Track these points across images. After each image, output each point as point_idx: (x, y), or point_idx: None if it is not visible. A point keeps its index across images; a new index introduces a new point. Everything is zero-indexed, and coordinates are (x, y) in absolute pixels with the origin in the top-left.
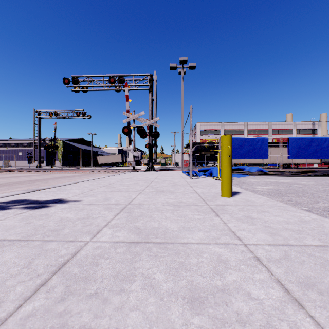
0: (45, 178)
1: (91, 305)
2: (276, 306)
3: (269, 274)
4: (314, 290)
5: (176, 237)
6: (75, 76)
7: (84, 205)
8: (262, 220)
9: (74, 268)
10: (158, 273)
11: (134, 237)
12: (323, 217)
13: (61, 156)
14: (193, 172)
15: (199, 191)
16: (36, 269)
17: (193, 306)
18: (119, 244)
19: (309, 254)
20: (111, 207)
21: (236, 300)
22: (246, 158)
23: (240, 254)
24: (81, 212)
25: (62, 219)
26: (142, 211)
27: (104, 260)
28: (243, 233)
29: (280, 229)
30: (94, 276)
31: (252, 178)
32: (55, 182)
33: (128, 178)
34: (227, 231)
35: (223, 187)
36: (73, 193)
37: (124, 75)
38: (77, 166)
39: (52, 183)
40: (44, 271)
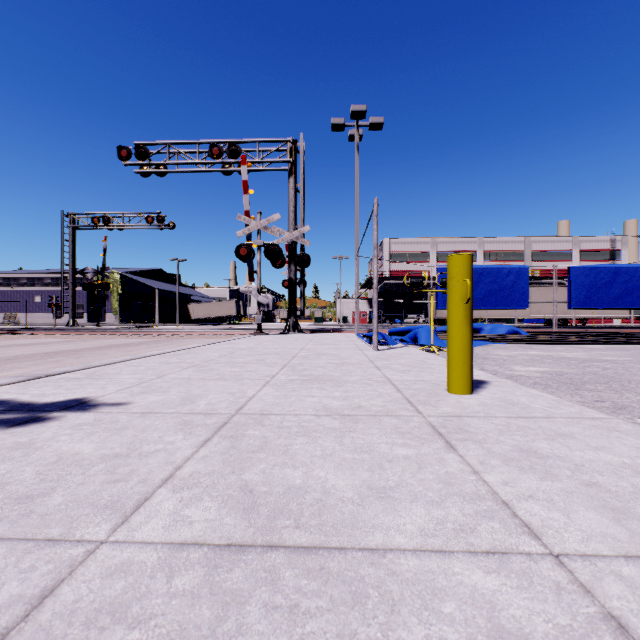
0: (78, 348)
1: None
2: None
3: None
4: None
5: (351, 524)
6: (141, 144)
7: (130, 417)
8: (569, 462)
9: None
10: None
11: (235, 526)
12: None
13: (119, 304)
14: (379, 336)
15: (397, 379)
16: None
17: None
18: (185, 556)
19: None
20: (193, 423)
21: None
22: (484, 307)
23: (556, 603)
24: (118, 437)
25: (61, 460)
26: (266, 432)
27: (122, 635)
28: (537, 510)
29: (629, 494)
30: None
31: (500, 347)
32: (96, 357)
33: (246, 348)
34: (489, 502)
35: (452, 371)
36: (119, 384)
37: (240, 141)
38: (150, 323)
39: (88, 359)
40: None
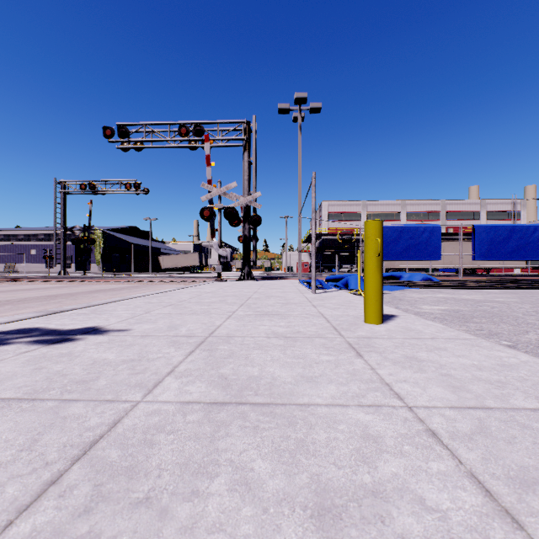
0: (73, 292)
1: (138, 521)
2: (473, 524)
3: (454, 463)
4: (537, 492)
5: (289, 393)
6: (122, 125)
7: (134, 338)
8: (437, 363)
9: (112, 451)
10: (259, 460)
11: (218, 394)
12: (538, 358)
13: (101, 256)
14: (317, 282)
15: (328, 314)
16: (44, 453)
17: (322, 524)
18: (191, 407)
19: (522, 424)
20: (179, 342)
21: (399, 512)
22: (404, 258)
23: (402, 425)
24: (130, 350)
25: (96, 362)
26: (232, 347)
27: (165, 436)
28: (406, 387)
29: (468, 380)
30: (146, 465)
31: (415, 291)
32: (89, 299)
33: (210, 291)
34: (377, 383)
35: (368, 307)
36: (118, 317)
37: (204, 122)
38: (127, 272)
39: (83, 301)
40: (58, 456)
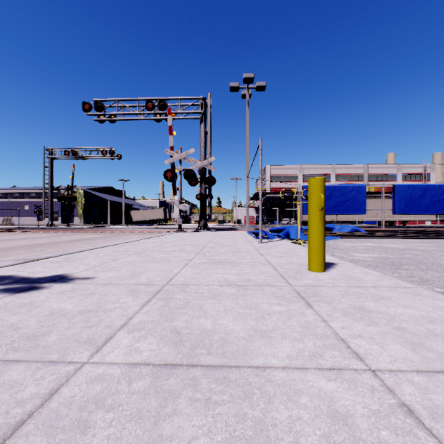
0: (56, 241)
1: None
2: None
3: None
4: None
5: (243, 352)
6: (99, 100)
7: (96, 286)
8: (386, 315)
9: (36, 439)
10: None
11: (169, 353)
12: None
13: (82, 211)
14: (263, 233)
15: (274, 262)
16: None
17: None
18: (138, 371)
19: None
20: (138, 290)
21: None
22: (335, 213)
23: (370, 397)
24: (89, 299)
25: (53, 313)
26: (187, 296)
27: (103, 415)
28: (363, 344)
29: (423, 334)
30: None
31: (346, 241)
32: (69, 247)
33: (171, 241)
34: (332, 339)
35: (311, 256)
36: (86, 265)
37: (167, 98)
38: (104, 224)
39: (63, 249)
40: None
